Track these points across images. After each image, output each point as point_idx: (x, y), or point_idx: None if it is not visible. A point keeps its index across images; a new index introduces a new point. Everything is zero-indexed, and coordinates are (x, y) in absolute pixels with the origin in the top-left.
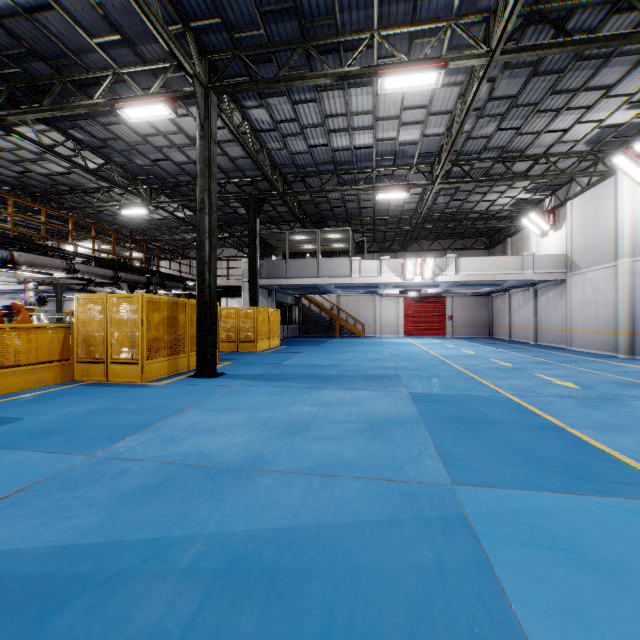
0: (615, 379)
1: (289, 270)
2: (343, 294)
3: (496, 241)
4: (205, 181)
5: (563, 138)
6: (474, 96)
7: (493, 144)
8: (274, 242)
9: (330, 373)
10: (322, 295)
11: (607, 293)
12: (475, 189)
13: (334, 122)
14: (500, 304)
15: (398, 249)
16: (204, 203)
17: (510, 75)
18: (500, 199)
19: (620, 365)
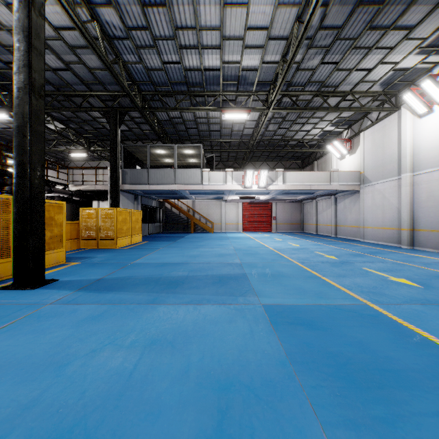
0: (432, 272)
1: (150, 177)
2: (197, 200)
3: (306, 163)
4: (24, 55)
5: (366, 77)
6: (314, 8)
7: (315, 78)
8: (139, 155)
9: (177, 275)
10: (181, 200)
11: (392, 199)
12: (297, 120)
13: (185, 36)
14: (309, 208)
15: (238, 167)
16: (23, 81)
17: (341, 2)
18: (313, 130)
19: (414, 255)
